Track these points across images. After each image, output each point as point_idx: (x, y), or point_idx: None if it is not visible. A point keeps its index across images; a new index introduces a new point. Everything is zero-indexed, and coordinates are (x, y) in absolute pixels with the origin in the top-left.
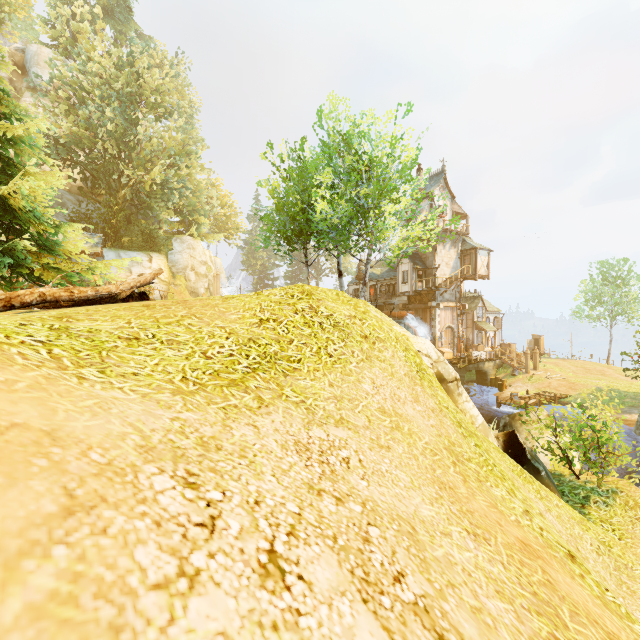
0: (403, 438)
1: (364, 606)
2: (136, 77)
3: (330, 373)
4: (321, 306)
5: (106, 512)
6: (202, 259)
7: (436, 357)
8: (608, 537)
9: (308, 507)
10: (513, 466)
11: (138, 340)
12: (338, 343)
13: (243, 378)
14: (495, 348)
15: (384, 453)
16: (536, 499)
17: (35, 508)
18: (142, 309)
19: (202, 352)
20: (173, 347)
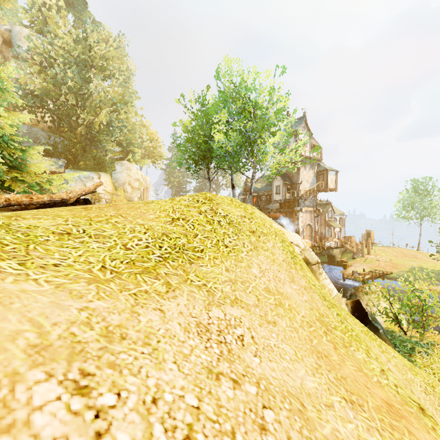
0: (285, 313)
1: None
2: (89, 48)
3: (226, 260)
4: (219, 208)
5: None
6: (136, 177)
7: (303, 246)
8: (431, 379)
9: (207, 396)
10: (361, 327)
11: (69, 235)
12: (232, 236)
13: (155, 266)
14: (340, 239)
15: (271, 328)
16: (379, 352)
17: None
18: (81, 210)
19: (123, 244)
20: (99, 240)
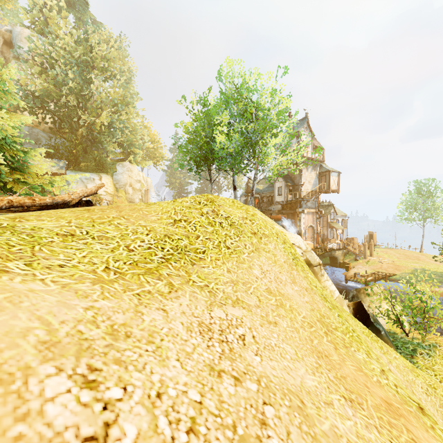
0: (286, 314)
1: None
2: (90, 49)
3: (228, 262)
4: (221, 210)
5: None
6: (137, 178)
7: (305, 248)
8: (432, 381)
9: (209, 392)
10: (363, 329)
11: (73, 236)
12: (234, 238)
13: (158, 267)
14: (343, 241)
15: (272, 328)
16: (381, 354)
17: None
18: (83, 212)
19: (126, 246)
20: (102, 242)
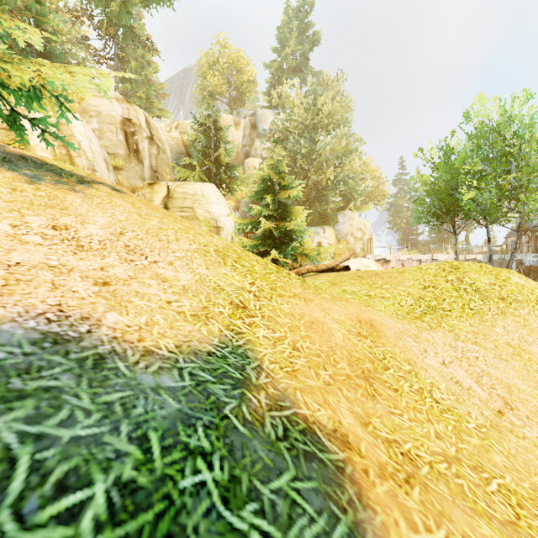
0: (521, 360)
1: (475, 383)
2: (317, 112)
3: (470, 319)
4: (465, 277)
5: (403, 340)
6: (358, 226)
7: None
8: None
9: (455, 361)
10: None
11: (371, 296)
12: (478, 302)
13: (420, 316)
14: None
15: (502, 361)
16: None
17: (392, 335)
18: (359, 279)
19: (398, 303)
20: (384, 300)
